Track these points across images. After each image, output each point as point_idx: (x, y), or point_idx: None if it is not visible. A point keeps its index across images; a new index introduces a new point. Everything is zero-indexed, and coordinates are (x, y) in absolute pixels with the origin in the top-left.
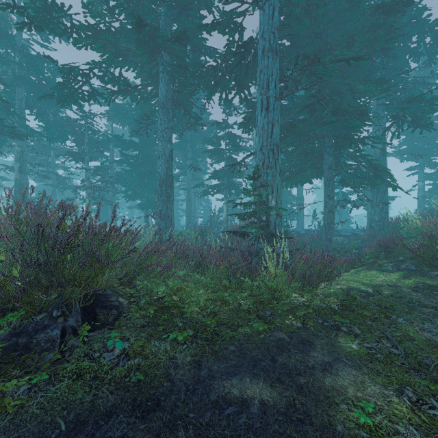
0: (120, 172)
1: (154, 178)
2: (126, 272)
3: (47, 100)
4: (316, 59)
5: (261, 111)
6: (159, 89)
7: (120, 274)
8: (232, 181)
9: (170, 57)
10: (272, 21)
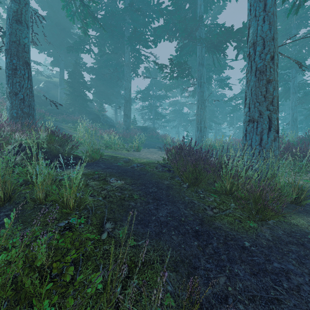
0: None
1: None
2: None
3: (222, 108)
4: (306, 95)
5: (291, 110)
6: None
7: None
8: (309, 124)
9: None
10: (293, 85)
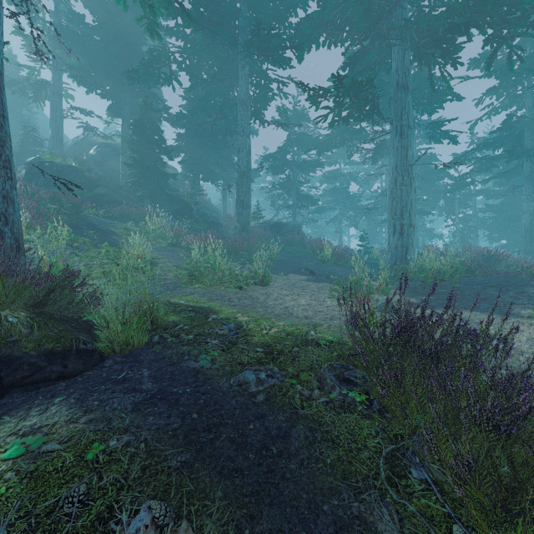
0: (482, 218)
1: (521, 221)
2: (505, 267)
3: (428, 182)
4: None
5: None
6: (524, 168)
7: (502, 268)
8: None
9: (533, 143)
10: None
